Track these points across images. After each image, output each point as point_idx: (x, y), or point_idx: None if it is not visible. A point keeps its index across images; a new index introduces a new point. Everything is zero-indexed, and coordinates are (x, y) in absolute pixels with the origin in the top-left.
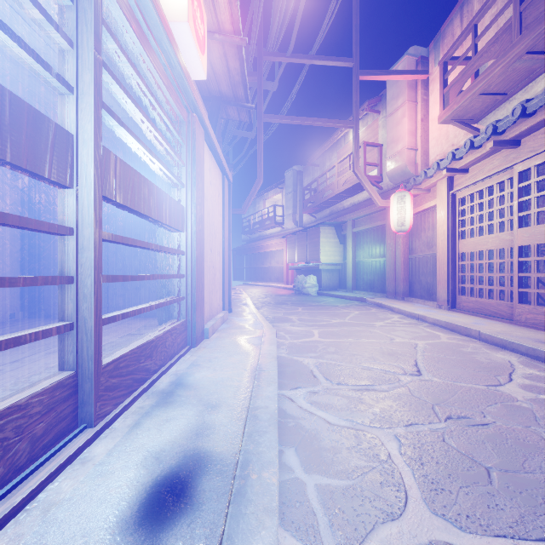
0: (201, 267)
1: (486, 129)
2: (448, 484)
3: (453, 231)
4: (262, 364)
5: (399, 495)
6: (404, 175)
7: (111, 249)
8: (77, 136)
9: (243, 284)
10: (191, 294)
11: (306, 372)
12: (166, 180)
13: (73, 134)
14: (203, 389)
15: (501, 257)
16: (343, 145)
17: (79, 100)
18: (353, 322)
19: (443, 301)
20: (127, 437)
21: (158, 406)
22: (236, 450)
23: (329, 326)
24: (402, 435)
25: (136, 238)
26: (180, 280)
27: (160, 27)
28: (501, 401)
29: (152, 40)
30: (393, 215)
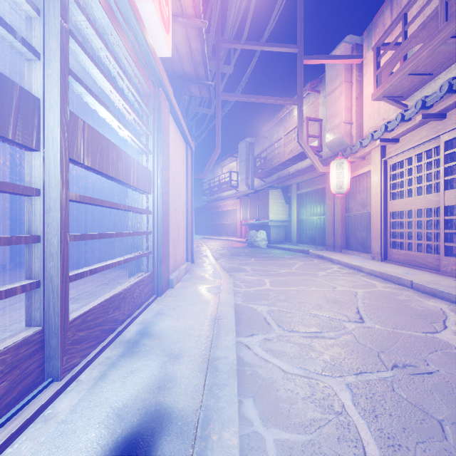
0: (166, 225)
1: (416, 103)
2: (404, 440)
3: (385, 193)
4: (221, 313)
5: (358, 452)
6: (341, 145)
7: (90, 209)
8: (43, 101)
9: (204, 238)
10: (157, 249)
11: (261, 319)
12: (135, 148)
13: (40, 98)
14: (167, 338)
15: (427, 215)
16: (288, 120)
17: (46, 65)
18: (299, 272)
19: (376, 254)
20: (92, 390)
21: (124, 356)
22: (197, 405)
23: (279, 275)
24: (353, 384)
25: (111, 199)
26: (148, 236)
27: (127, 4)
28: (441, 348)
29: (120, 17)
30: (333, 179)
